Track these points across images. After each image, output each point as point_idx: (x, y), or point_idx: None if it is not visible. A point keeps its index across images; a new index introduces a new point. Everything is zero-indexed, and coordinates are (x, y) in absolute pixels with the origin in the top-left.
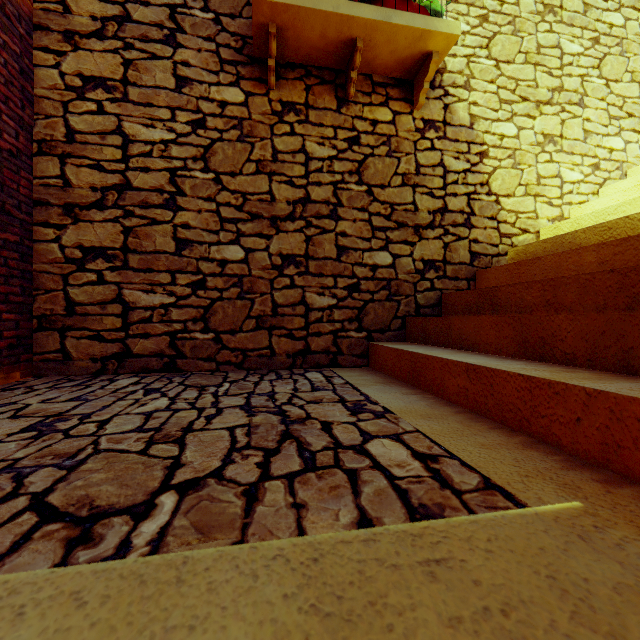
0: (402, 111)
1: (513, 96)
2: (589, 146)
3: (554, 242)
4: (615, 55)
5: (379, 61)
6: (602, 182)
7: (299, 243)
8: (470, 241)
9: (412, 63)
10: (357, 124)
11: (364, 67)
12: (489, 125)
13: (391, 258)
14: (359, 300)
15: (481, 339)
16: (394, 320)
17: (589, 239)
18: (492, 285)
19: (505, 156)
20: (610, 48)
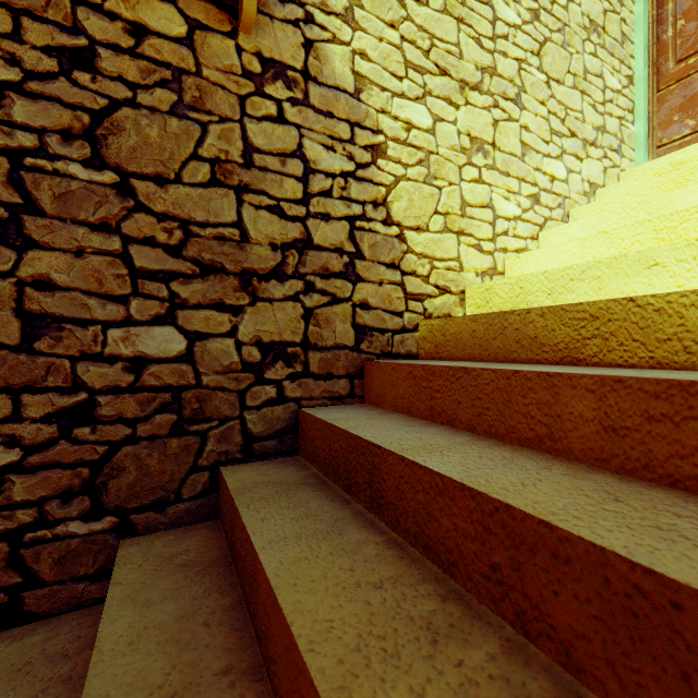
0: (211, 25)
1: (426, 61)
2: (528, 167)
3: (490, 323)
4: (557, 44)
5: None
6: (543, 222)
7: None
8: (355, 305)
9: None
10: (88, 20)
11: None
12: (388, 100)
13: (184, 340)
14: (94, 443)
15: None
16: (191, 476)
17: (553, 331)
18: (388, 396)
19: (414, 160)
20: (551, 32)
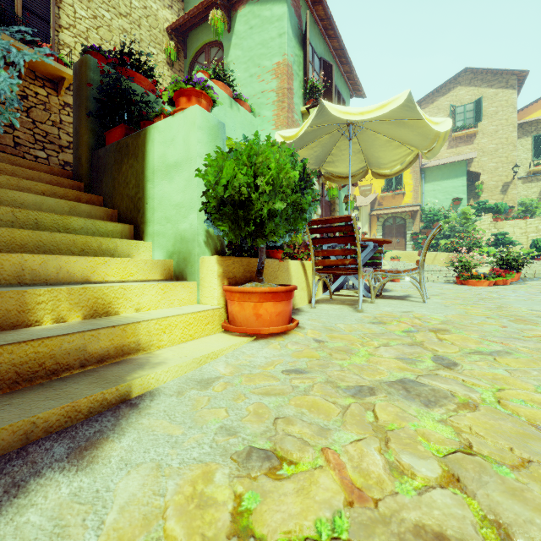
0: (53, 94)
1: None
2: None
3: None
4: None
5: (39, 69)
6: None
7: None
8: None
9: (57, 77)
10: (27, 90)
11: (31, 67)
12: None
13: (46, 155)
14: None
15: None
16: None
17: None
18: None
19: None
20: None
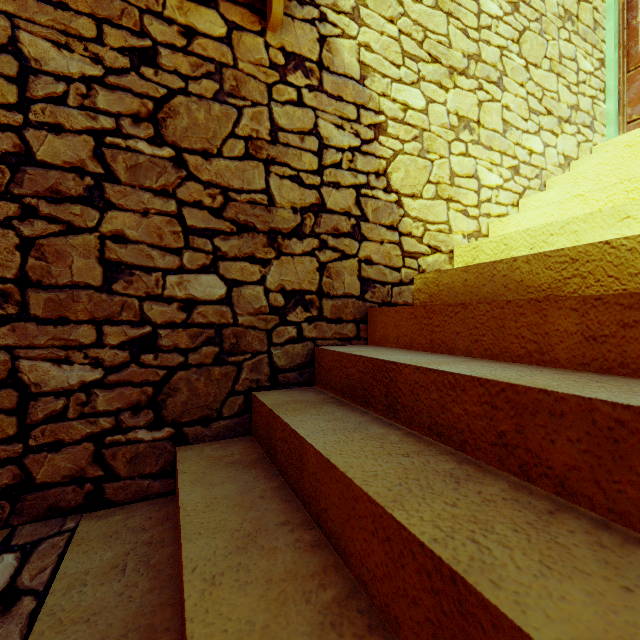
0: (245, 26)
1: (420, 51)
2: (509, 142)
3: (480, 272)
4: (535, 32)
5: None
6: (522, 191)
7: (1, 252)
8: (360, 261)
9: None
10: (151, 26)
11: None
12: (388, 85)
13: (224, 286)
14: (156, 367)
15: (354, 542)
16: (230, 398)
17: (537, 274)
18: (391, 336)
19: (410, 137)
20: (530, 22)
